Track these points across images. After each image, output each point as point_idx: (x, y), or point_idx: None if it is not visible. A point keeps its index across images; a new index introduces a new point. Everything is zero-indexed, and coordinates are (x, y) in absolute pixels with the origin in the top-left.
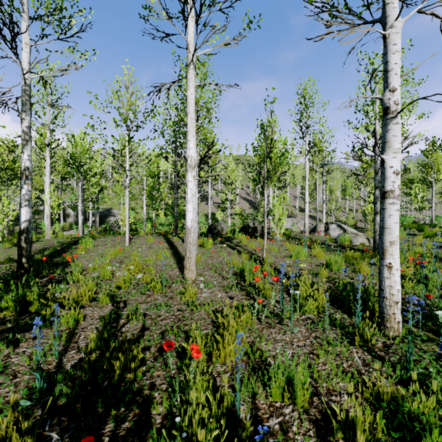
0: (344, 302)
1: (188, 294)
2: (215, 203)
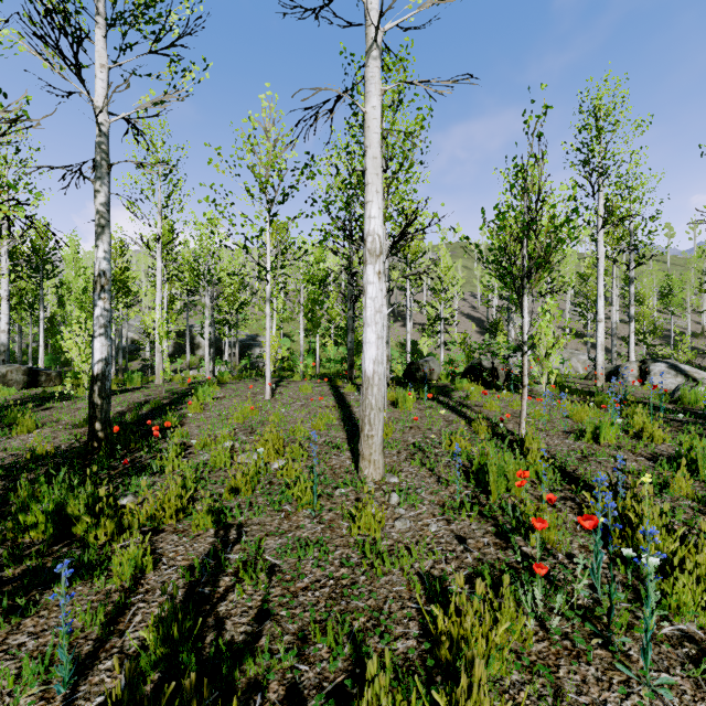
0: None
1: (365, 522)
2: (417, 324)
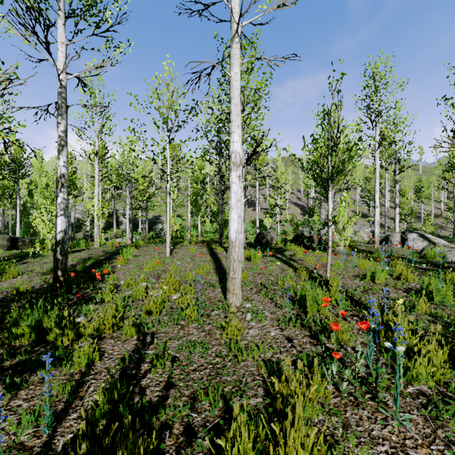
0: None
1: (230, 330)
2: (263, 209)
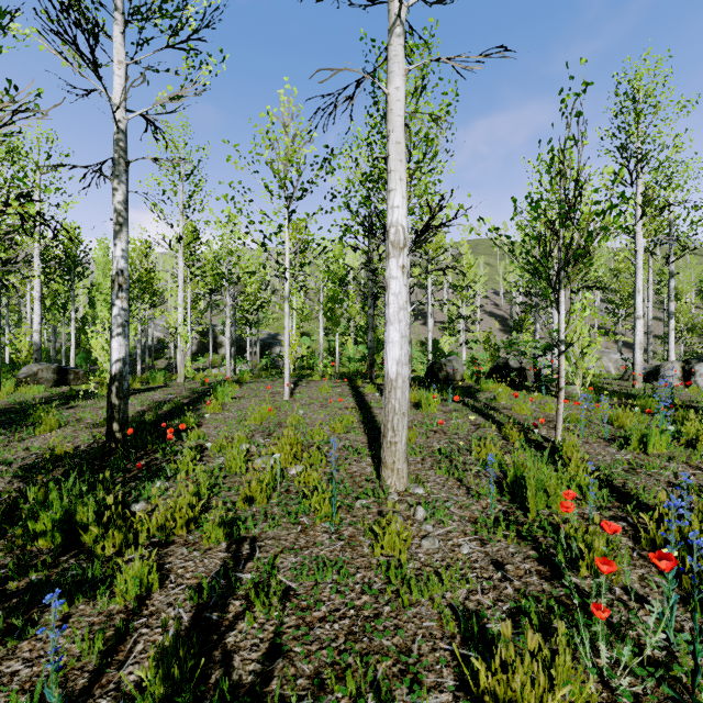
0: None
1: (388, 540)
2: (438, 322)
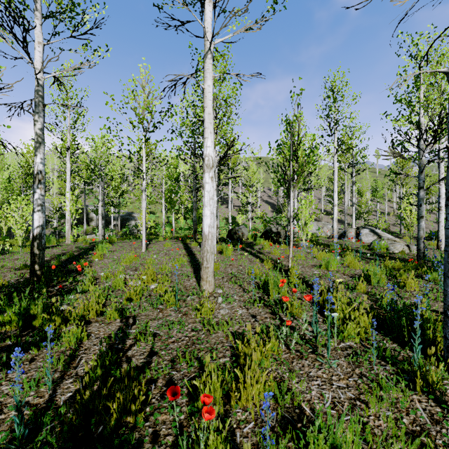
0: (393, 327)
1: (204, 310)
2: (236, 206)
